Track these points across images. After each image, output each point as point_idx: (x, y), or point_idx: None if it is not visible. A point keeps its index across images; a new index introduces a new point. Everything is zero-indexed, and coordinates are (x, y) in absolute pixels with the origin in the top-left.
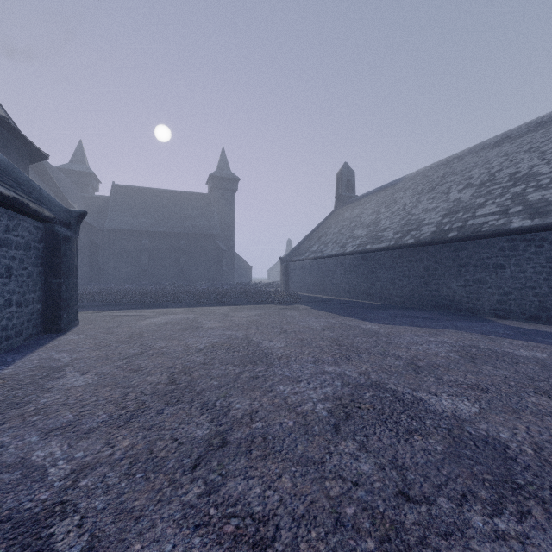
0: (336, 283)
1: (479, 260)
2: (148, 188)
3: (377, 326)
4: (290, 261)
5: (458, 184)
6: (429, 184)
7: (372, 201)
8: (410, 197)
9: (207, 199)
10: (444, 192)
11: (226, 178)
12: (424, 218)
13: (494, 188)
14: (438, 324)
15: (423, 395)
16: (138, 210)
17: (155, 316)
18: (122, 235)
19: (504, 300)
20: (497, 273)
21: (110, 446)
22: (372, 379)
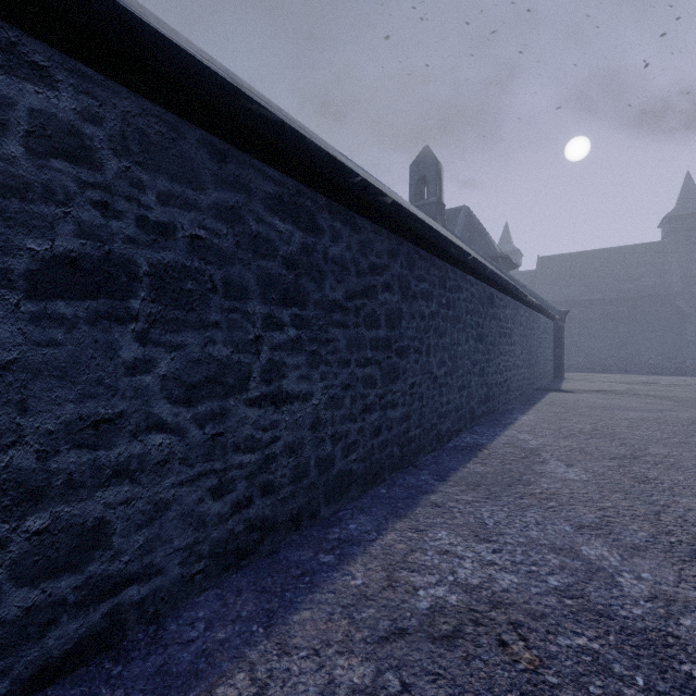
0: None
1: None
2: (576, 253)
3: None
4: None
5: None
6: None
7: None
8: None
9: (659, 249)
10: None
11: (693, 214)
12: None
13: None
14: None
15: None
16: (565, 280)
17: (613, 377)
18: None
19: None
20: None
21: (630, 395)
22: None
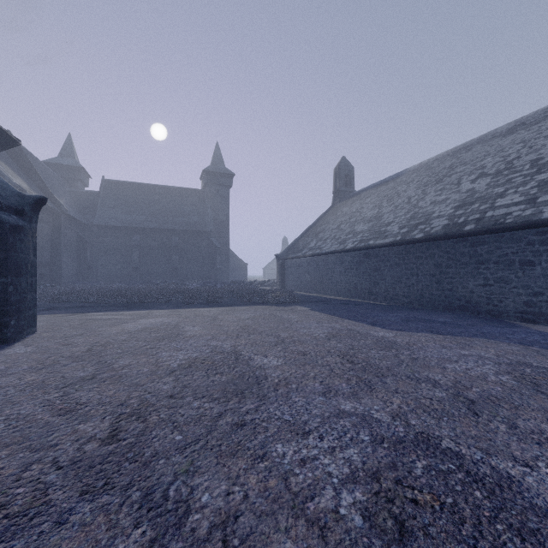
0: (336, 281)
1: (502, 255)
2: (140, 183)
3: (391, 333)
4: (286, 259)
5: (469, 174)
6: (435, 175)
7: (372, 195)
8: (414, 190)
9: (201, 195)
10: (454, 183)
11: (220, 174)
12: (434, 211)
13: (514, 176)
14: (462, 331)
15: (509, 466)
16: (129, 206)
17: (133, 319)
18: (112, 232)
19: (533, 302)
20: (524, 271)
21: None
22: (414, 429)
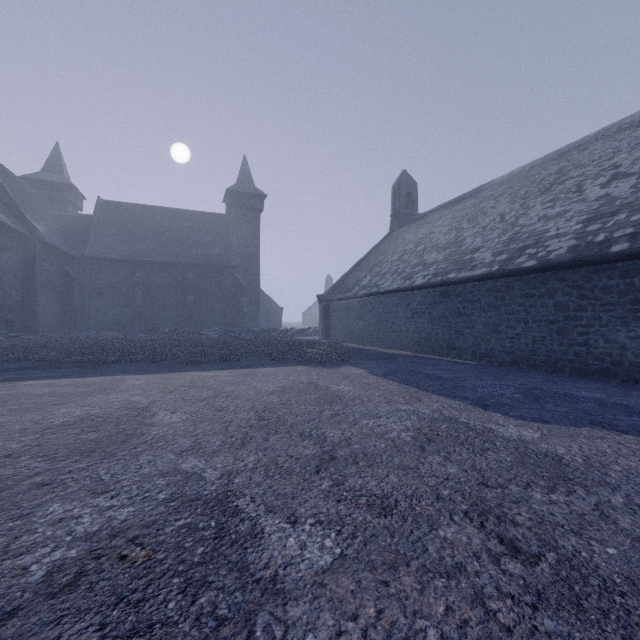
0: (399, 330)
1: None
2: (146, 205)
3: (531, 430)
4: (331, 300)
5: (595, 177)
6: (536, 184)
7: (445, 216)
8: (508, 205)
9: (224, 221)
10: (572, 191)
11: (248, 195)
12: (547, 228)
13: None
14: None
15: None
16: (131, 234)
17: (81, 396)
18: (109, 266)
19: None
20: None
21: None
22: None
